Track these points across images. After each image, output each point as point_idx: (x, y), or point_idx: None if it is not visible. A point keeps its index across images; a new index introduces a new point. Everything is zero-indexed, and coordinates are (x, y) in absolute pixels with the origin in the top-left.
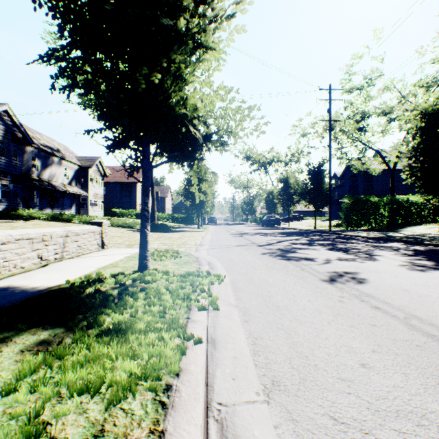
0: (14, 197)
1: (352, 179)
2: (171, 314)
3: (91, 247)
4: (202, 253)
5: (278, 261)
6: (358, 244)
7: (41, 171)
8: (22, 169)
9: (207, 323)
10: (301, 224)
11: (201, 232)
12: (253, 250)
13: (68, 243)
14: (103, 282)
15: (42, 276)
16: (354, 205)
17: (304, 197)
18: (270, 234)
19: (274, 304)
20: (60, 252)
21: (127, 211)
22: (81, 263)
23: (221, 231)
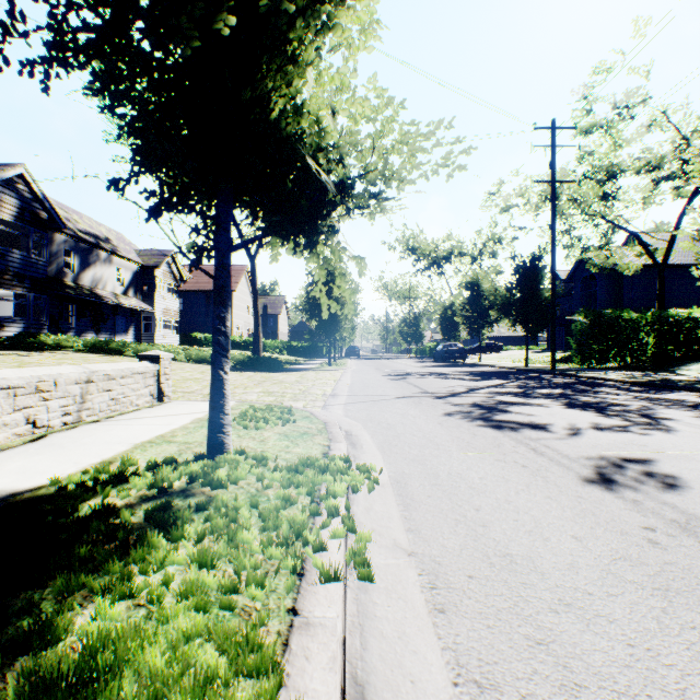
0: (34, 315)
1: (586, 282)
2: (250, 596)
3: (138, 400)
4: (334, 412)
5: (480, 431)
6: (616, 395)
7: (79, 273)
8: (47, 269)
9: (343, 615)
10: (500, 358)
11: (334, 372)
12: (427, 405)
13: (92, 393)
14: (127, 483)
15: (19, 463)
16: (596, 326)
17: (507, 313)
18: (452, 375)
19: (500, 551)
20: (75, 411)
21: None
22: (108, 434)
23: (367, 370)
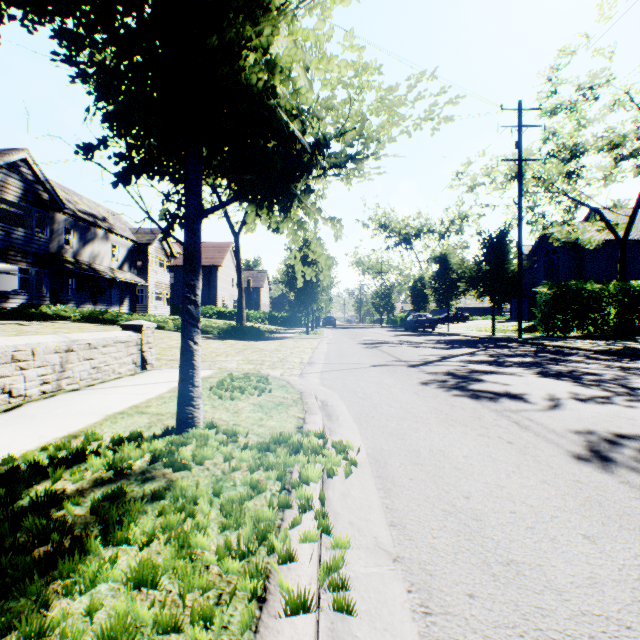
0: (37, 288)
1: (549, 256)
2: (193, 638)
3: (120, 368)
4: (310, 380)
5: (457, 401)
6: (587, 364)
7: (78, 250)
8: (49, 245)
9: None
10: (466, 327)
11: (311, 341)
12: (402, 374)
13: (72, 362)
14: (85, 462)
15: None
16: (559, 297)
17: (475, 285)
18: (423, 343)
19: (502, 556)
20: (54, 380)
21: (205, 308)
22: (83, 403)
23: (342, 338)
